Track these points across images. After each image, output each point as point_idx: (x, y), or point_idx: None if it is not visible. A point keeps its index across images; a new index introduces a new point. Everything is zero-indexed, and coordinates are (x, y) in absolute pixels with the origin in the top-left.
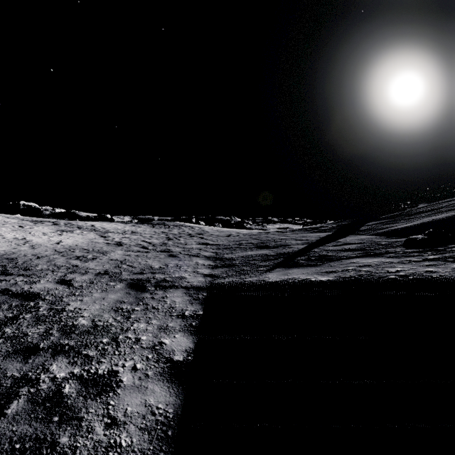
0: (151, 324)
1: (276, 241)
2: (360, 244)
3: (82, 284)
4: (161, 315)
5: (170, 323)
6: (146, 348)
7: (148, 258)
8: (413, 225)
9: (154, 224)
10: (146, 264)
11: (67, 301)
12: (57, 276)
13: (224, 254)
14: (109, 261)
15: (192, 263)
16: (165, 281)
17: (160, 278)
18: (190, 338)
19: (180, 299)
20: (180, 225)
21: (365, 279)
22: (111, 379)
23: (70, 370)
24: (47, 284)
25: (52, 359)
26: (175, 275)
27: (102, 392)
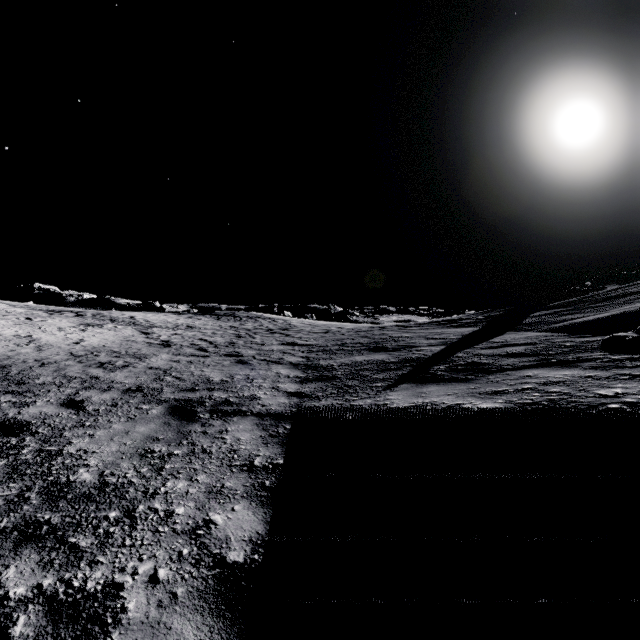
0: (196, 483)
1: (396, 340)
2: (531, 346)
3: (99, 408)
4: (215, 465)
5: (227, 482)
6: (180, 533)
7: (206, 366)
8: (609, 315)
9: (220, 315)
10: (202, 375)
11: (70, 436)
12: (63, 395)
13: (319, 360)
14: (146, 371)
15: (270, 374)
16: (227, 404)
17: (220, 398)
18: (260, 513)
19: (247, 436)
20: (256, 317)
21: (563, 408)
22: (107, 604)
23: (37, 581)
24: (46, 406)
25: (13, 554)
26: (244, 393)
27: (83, 638)
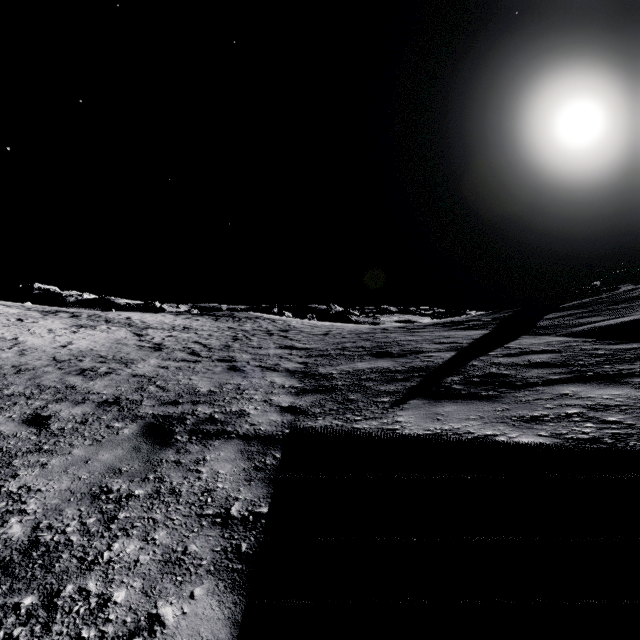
0: (152, 544)
1: (401, 344)
2: (556, 354)
3: (65, 426)
4: (181, 514)
5: (192, 543)
6: None
7: (195, 373)
8: (638, 319)
9: (219, 315)
10: (189, 384)
11: (18, 466)
12: (30, 409)
13: (318, 367)
14: (129, 379)
15: (264, 383)
16: (210, 422)
17: (204, 414)
18: (228, 604)
19: (228, 468)
20: (255, 318)
21: None
22: None
23: None
24: (6, 424)
25: None
26: (232, 408)
27: None
